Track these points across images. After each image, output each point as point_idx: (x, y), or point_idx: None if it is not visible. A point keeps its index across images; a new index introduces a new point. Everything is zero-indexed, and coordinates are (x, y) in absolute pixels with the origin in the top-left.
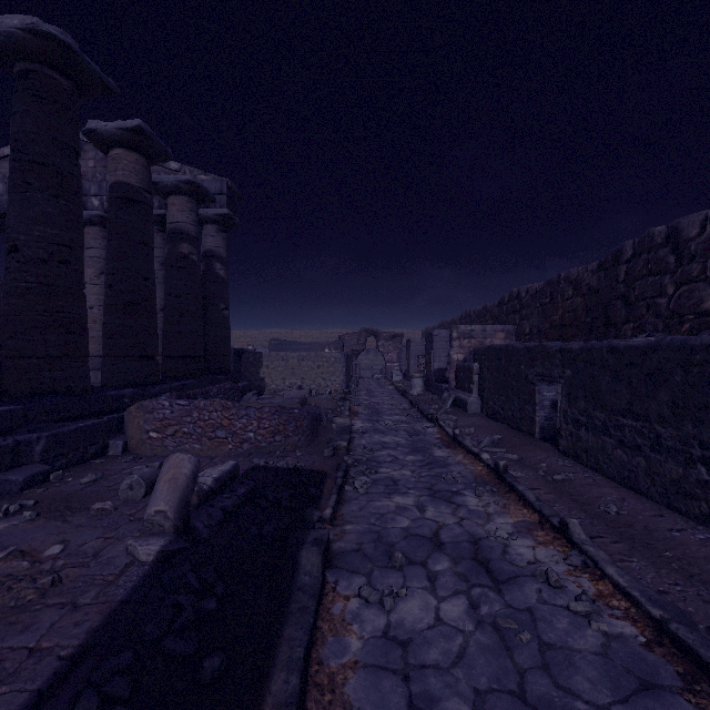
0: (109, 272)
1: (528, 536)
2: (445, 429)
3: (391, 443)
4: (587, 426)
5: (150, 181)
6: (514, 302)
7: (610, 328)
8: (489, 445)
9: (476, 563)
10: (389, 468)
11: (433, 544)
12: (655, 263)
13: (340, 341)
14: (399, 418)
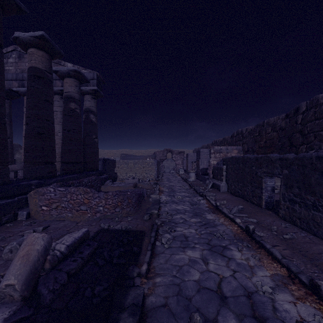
0: (27, 116)
1: (285, 290)
2: (210, 201)
3: (181, 209)
4: (300, 204)
5: (51, 67)
6: (239, 135)
7: (293, 148)
8: (237, 212)
9: (256, 321)
10: (182, 227)
11: (218, 297)
12: (319, 113)
13: (154, 154)
14: (185, 194)
